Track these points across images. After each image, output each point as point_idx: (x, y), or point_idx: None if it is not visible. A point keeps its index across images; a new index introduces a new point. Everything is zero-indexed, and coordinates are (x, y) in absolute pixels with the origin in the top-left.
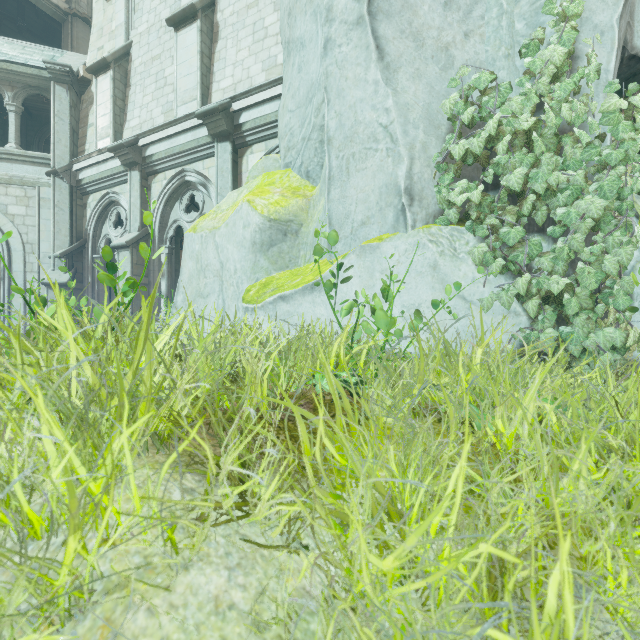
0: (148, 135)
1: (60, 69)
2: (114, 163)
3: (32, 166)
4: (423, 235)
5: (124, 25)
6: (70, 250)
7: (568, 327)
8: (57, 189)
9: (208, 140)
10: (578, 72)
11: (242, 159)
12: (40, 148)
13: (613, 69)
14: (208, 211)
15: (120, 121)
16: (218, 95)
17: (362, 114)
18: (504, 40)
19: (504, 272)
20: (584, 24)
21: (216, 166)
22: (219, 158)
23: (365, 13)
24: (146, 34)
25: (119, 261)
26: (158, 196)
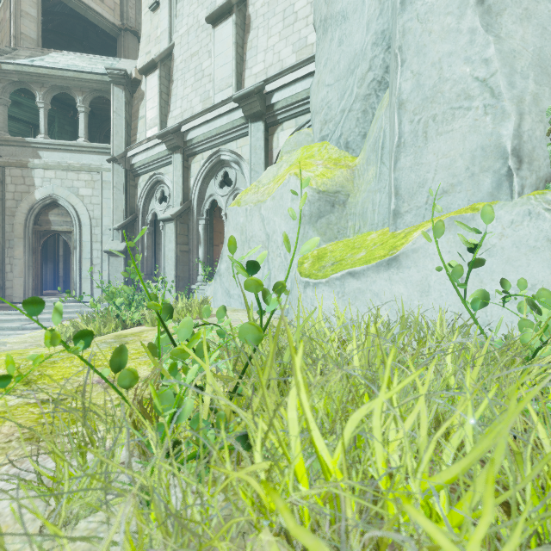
0: (189, 122)
1: (118, 73)
2: (160, 148)
3: (96, 155)
4: (536, 203)
5: (168, 30)
6: (125, 223)
7: None
8: (115, 173)
9: (242, 121)
10: None
11: (273, 136)
12: (100, 141)
13: None
14: (240, 185)
15: (165, 112)
16: (250, 80)
17: (450, 70)
18: None
19: None
20: None
21: (250, 144)
22: (252, 137)
23: None
24: (186, 35)
25: (165, 232)
26: (197, 174)
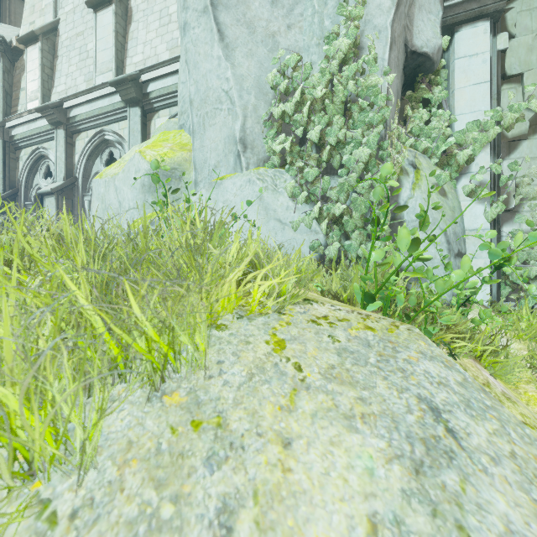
0: (71, 99)
1: None
2: (42, 122)
3: None
4: (253, 174)
5: (52, 4)
6: (3, 197)
7: (349, 241)
8: None
9: (122, 105)
10: (361, 58)
11: (151, 122)
12: None
13: (388, 58)
14: None
15: (48, 86)
16: (131, 68)
17: (211, 82)
18: (316, 32)
19: (308, 202)
20: (367, 24)
21: (128, 127)
22: (131, 120)
23: (208, 4)
24: (72, 13)
25: (46, 206)
26: (81, 151)
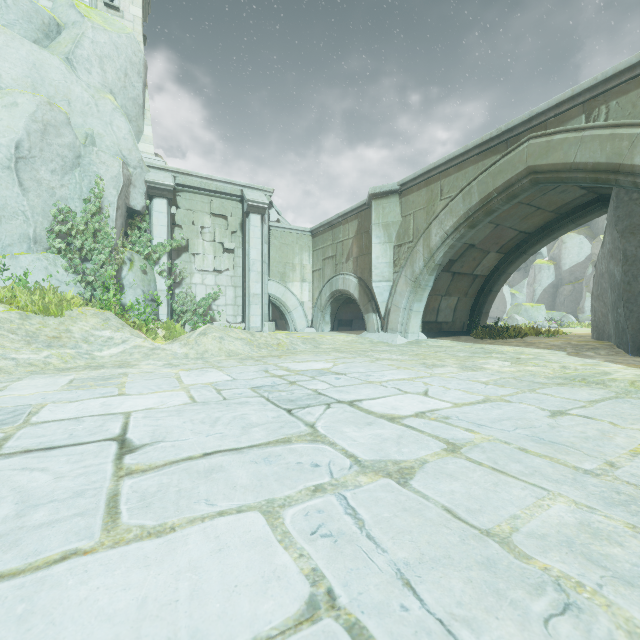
0: None
1: None
2: None
3: None
4: (42, 256)
5: None
6: None
7: (96, 292)
8: None
9: None
10: (102, 215)
11: None
12: None
13: (115, 216)
14: None
15: None
16: None
17: (11, 202)
18: (78, 193)
19: (75, 273)
20: (106, 199)
21: None
22: None
23: (13, 167)
24: None
25: None
26: None
